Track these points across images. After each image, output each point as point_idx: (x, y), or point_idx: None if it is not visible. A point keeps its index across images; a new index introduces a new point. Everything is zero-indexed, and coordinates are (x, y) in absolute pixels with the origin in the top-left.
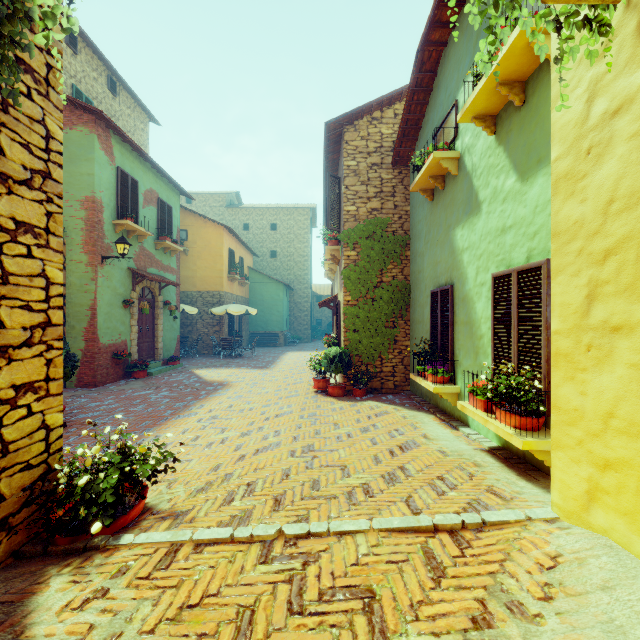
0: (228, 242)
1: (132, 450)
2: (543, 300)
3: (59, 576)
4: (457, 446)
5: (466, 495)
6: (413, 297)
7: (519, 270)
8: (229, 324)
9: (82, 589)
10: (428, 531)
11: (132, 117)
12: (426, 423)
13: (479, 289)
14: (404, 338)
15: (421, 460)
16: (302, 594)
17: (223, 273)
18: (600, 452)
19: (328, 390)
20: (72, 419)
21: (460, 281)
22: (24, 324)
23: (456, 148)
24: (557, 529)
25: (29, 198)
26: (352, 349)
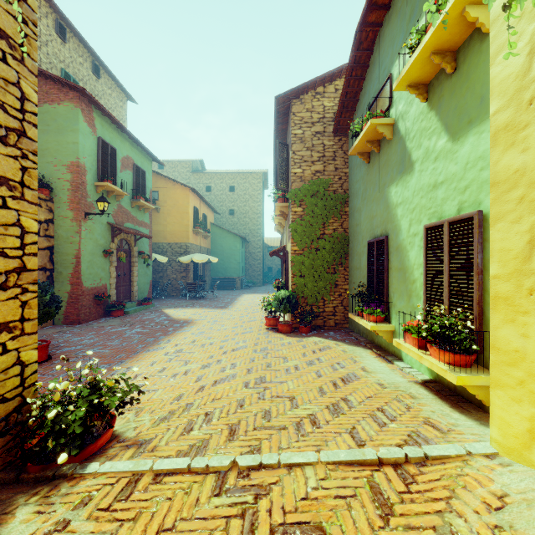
0: (193, 201)
1: (101, 383)
2: (474, 248)
3: (26, 506)
4: (393, 379)
5: (406, 427)
6: (351, 247)
7: (451, 221)
8: (194, 271)
9: (45, 521)
10: (373, 464)
11: (112, 96)
12: (364, 357)
13: (412, 239)
14: (343, 282)
15: (362, 392)
16: (254, 530)
17: (189, 227)
18: None
19: (278, 327)
20: (57, 352)
21: (394, 232)
22: None
23: (390, 115)
24: (499, 466)
25: (4, 153)
26: (298, 292)
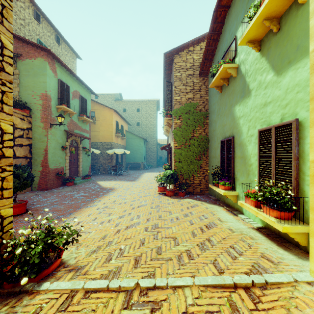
0: (115, 117)
1: (53, 229)
2: (293, 143)
3: None
4: (238, 226)
5: (249, 259)
6: (210, 144)
7: (276, 126)
8: (116, 158)
9: None
10: (230, 287)
11: (68, 55)
12: (219, 211)
13: (250, 138)
14: (205, 165)
15: (219, 234)
16: None
17: (113, 133)
18: None
19: (165, 192)
20: (32, 207)
21: (238, 134)
22: None
23: (235, 62)
24: None
25: None
26: (178, 171)
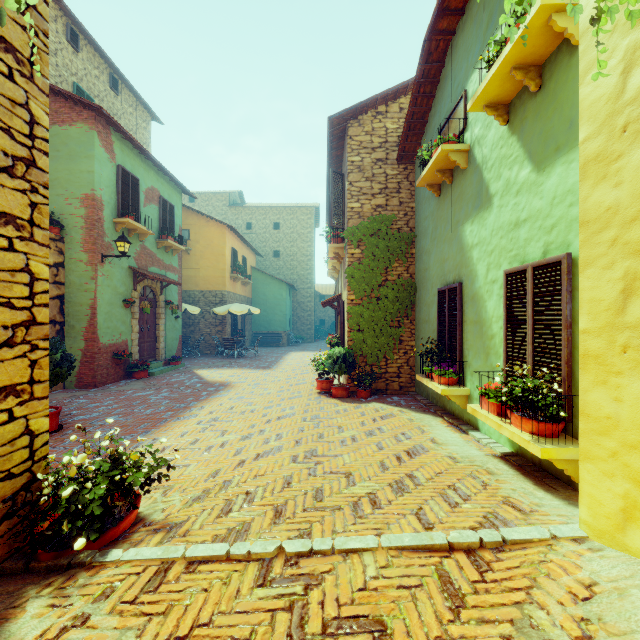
0: (231, 241)
1: (123, 457)
2: (562, 297)
3: (37, 598)
4: (468, 451)
5: (481, 507)
6: (419, 296)
7: (535, 266)
8: (232, 324)
9: (60, 615)
10: (442, 550)
11: (134, 116)
12: (434, 426)
13: (490, 287)
14: (410, 338)
15: (430, 467)
16: (303, 625)
17: (225, 272)
18: (639, 466)
19: (332, 391)
20: (69, 421)
21: (469, 279)
22: (5, 322)
23: (465, 140)
24: (588, 551)
25: (10, 187)
26: (356, 349)
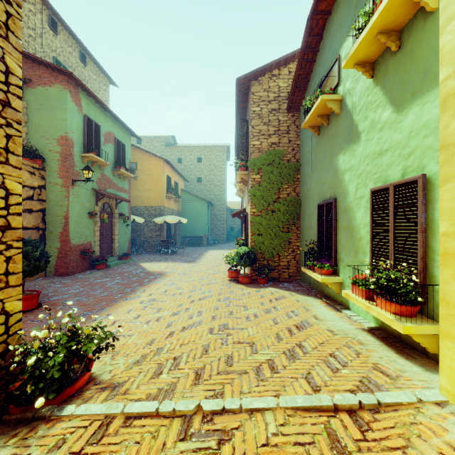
0: (166, 171)
1: (79, 331)
2: (418, 208)
3: (4, 448)
4: (342, 326)
5: (357, 373)
6: (303, 209)
7: (395, 184)
8: (167, 230)
9: None
10: (329, 410)
11: (97, 81)
12: (315, 306)
13: (358, 201)
14: (296, 240)
15: (314, 338)
16: None
17: (162, 193)
18: None
19: (239, 279)
20: (47, 300)
21: (342, 195)
22: None
23: (339, 92)
24: (451, 414)
25: None
26: (257, 248)
